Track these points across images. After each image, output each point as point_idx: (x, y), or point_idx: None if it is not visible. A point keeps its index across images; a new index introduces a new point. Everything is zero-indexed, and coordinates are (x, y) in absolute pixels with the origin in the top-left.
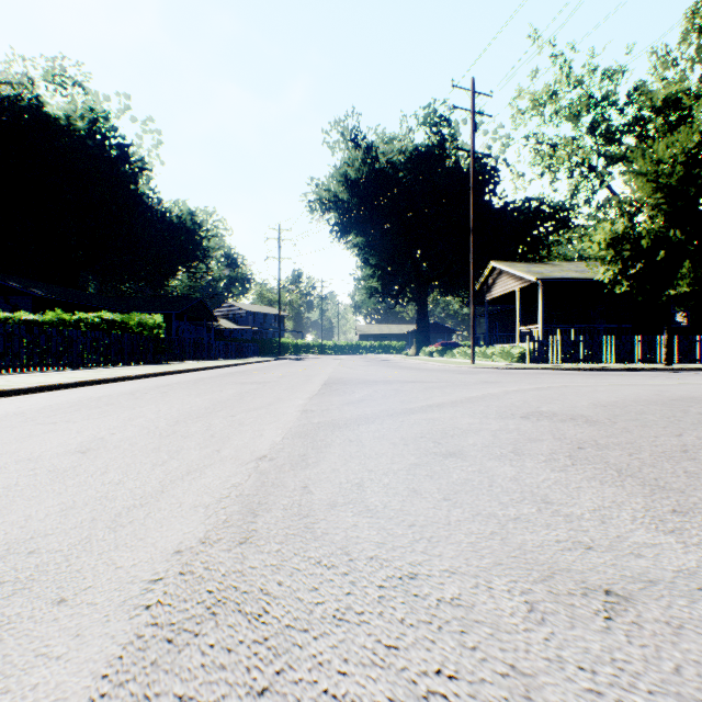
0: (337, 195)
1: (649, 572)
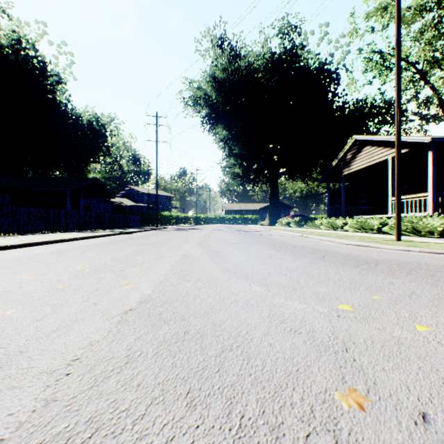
0: (207, 93)
1: None
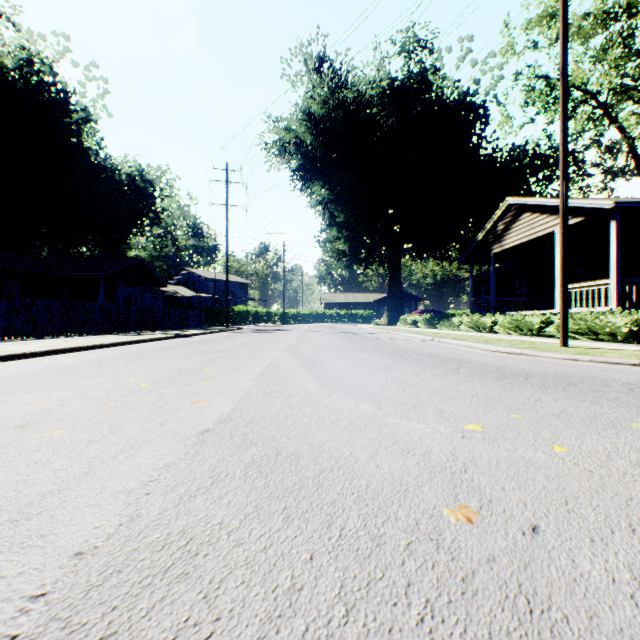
0: (299, 137)
1: None
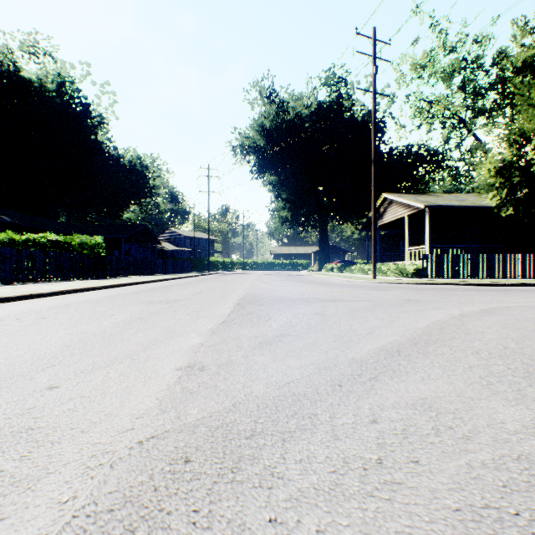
0: (255, 142)
1: None
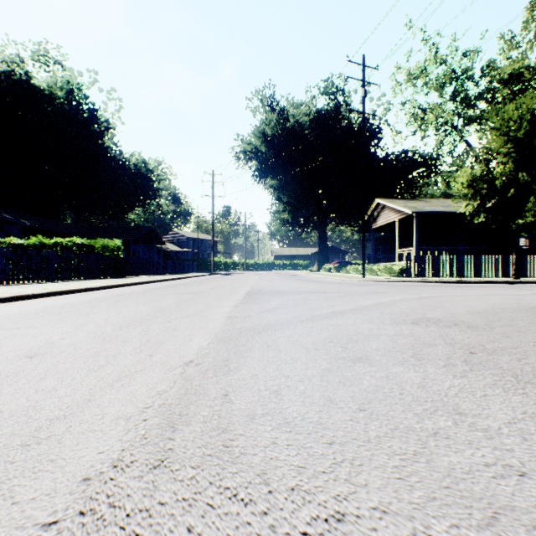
0: (257, 148)
1: None
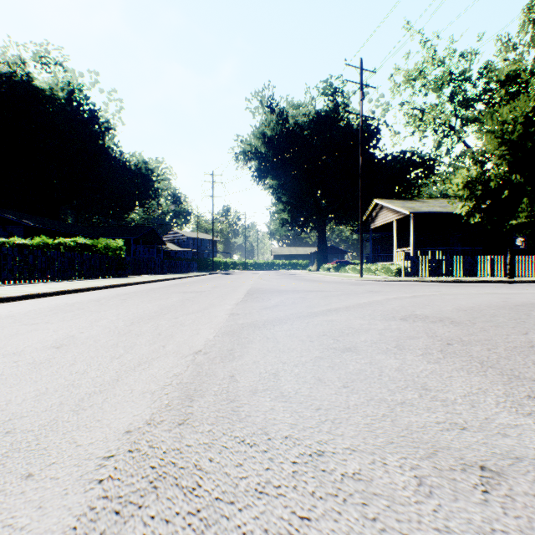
0: (257, 148)
1: (515, 449)
